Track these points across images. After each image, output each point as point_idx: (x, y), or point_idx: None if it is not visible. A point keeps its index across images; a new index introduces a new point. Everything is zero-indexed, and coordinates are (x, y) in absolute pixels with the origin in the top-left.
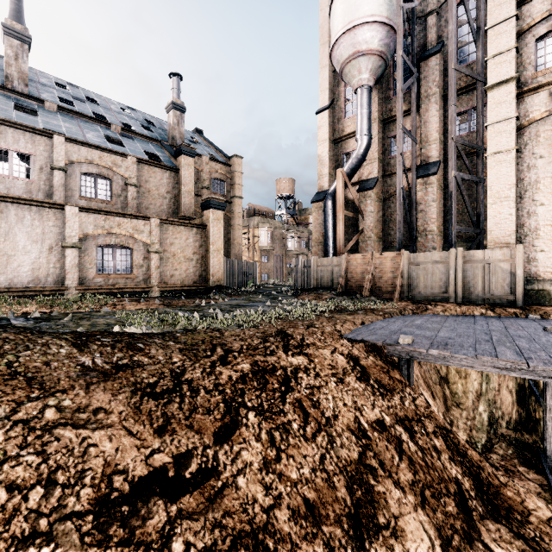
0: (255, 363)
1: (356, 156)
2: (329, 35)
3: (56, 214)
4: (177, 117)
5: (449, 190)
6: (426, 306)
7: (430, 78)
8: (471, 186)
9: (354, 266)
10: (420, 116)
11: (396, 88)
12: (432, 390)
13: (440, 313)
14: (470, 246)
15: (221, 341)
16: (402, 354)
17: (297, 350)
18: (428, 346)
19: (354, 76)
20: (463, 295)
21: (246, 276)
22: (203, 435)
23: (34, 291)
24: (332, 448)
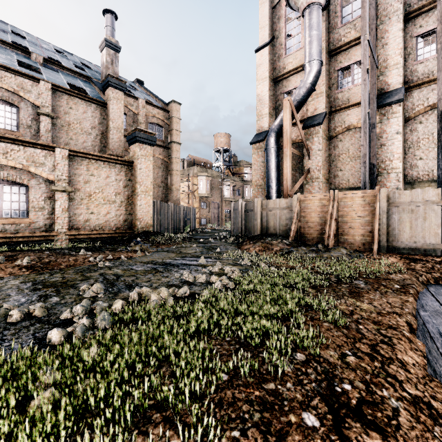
0: None
1: (304, 85)
2: None
3: None
4: (110, 56)
5: (438, 109)
6: None
7: None
8: None
9: (309, 209)
10: (377, 38)
11: (345, 15)
12: None
13: None
14: None
15: None
16: None
17: None
18: None
19: None
20: None
21: (183, 221)
22: None
23: None
24: None
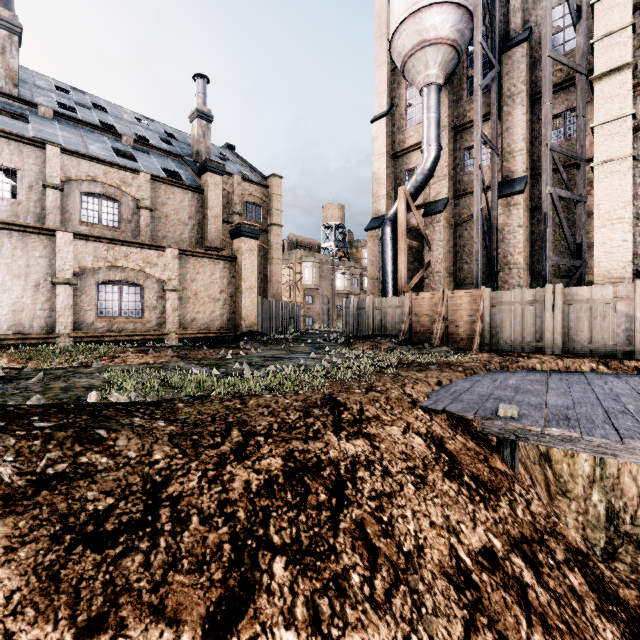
0: (290, 456)
1: (422, 171)
2: (388, 26)
3: (44, 242)
4: (202, 128)
5: (543, 210)
6: (517, 359)
7: (515, 73)
8: (566, 208)
9: (421, 308)
10: (502, 120)
11: (470, 88)
12: (531, 472)
13: (536, 368)
14: (569, 282)
15: (240, 416)
16: (504, 433)
17: (353, 430)
18: (542, 421)
19: (419, 72)
20: (563, 344)
21: (286, 320)
22: (181, 628)
23: (16, 339)
24: (420, 620)
